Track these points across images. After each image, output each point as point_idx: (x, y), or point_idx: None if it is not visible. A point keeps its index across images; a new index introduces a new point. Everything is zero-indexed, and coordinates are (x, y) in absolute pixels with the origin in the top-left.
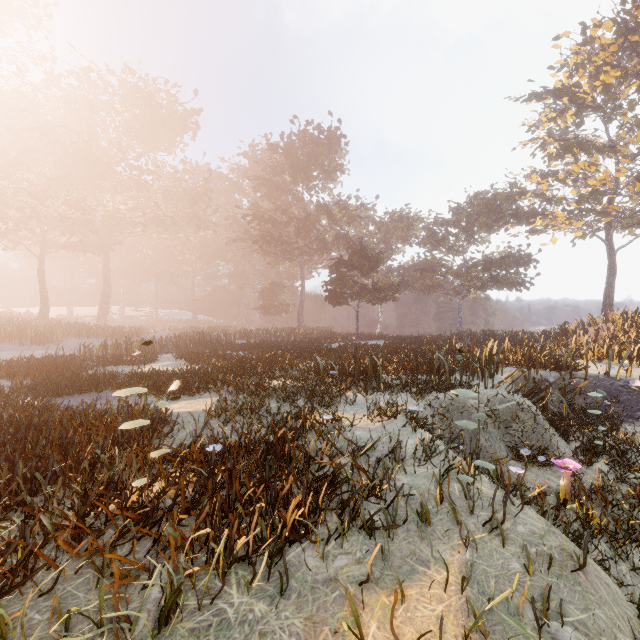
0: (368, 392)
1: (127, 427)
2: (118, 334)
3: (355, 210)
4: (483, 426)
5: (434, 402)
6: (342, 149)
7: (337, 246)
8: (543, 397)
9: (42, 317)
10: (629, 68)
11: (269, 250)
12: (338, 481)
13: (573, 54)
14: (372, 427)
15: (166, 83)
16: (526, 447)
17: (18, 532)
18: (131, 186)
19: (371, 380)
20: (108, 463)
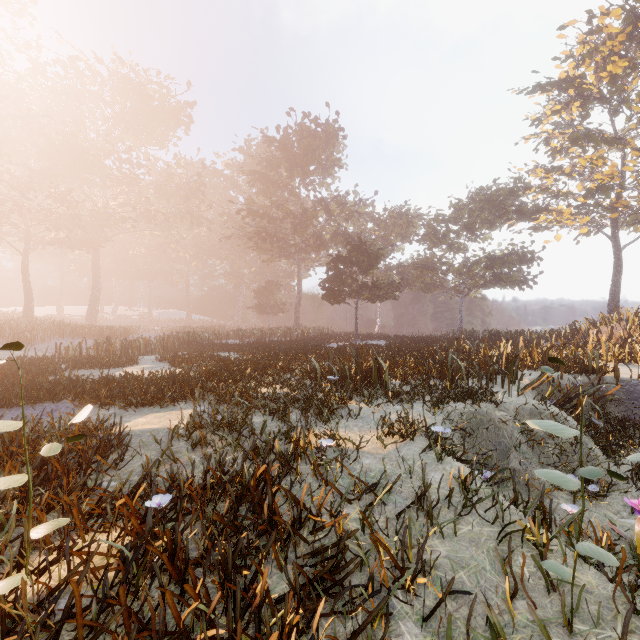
0: (373, 401)
1: None
2: (105, 334)
3: (353, 206)
4: (514, 444)
5: (452, 414)
6: (340, 143)
7: (335, 243)
8: (574, 406)
9: (26, 316)
10: (638, 57)
11: (264, 247)
12: (344, 564)
13: (580, 43)
14: (383, 452)
15: (158, 74)
16: (566, 470)
17: None
18: (121, 180)
19: (376, 386)
20: (4, 521)
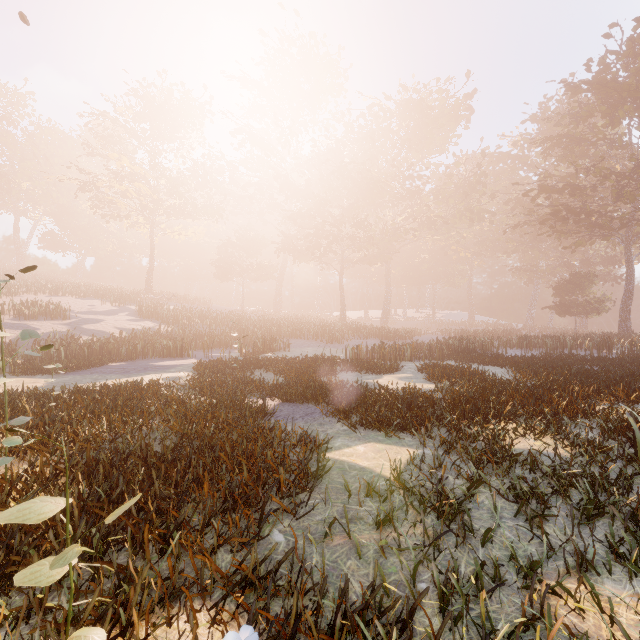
0: None
1: (19, 578)
2: (390, 336)
3: None
4: None
5: None
6: None
7: None
8: None
9: (341, 320)
10: None
11: (566, 229)
12: None
13: None
14: None
15: (437, 82)
16: None
17: (14, 633)
18: (404, 196)
19: None
20: (178, 547)
